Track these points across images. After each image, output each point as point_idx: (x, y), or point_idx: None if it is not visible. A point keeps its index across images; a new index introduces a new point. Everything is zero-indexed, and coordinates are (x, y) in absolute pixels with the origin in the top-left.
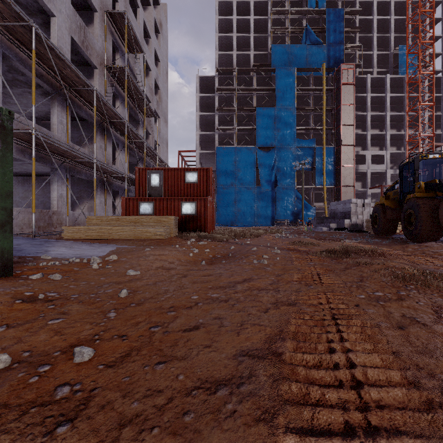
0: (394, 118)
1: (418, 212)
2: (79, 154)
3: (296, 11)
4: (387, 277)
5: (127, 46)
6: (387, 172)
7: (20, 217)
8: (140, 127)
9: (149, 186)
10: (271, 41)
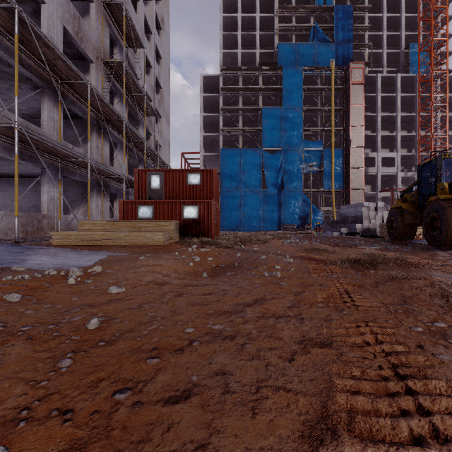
0: (405, 119)
1: (443, 215)
2: (70, 152)
3: (303, 8)
4: (439, 298)
5: (125, 40)
6: (398, 175)
7: (4, 221)
8: (140, 126)
9: (149, 188)
10: (278, 40)
